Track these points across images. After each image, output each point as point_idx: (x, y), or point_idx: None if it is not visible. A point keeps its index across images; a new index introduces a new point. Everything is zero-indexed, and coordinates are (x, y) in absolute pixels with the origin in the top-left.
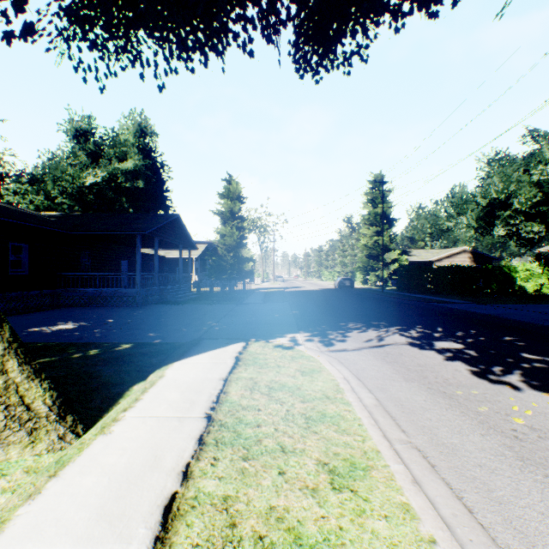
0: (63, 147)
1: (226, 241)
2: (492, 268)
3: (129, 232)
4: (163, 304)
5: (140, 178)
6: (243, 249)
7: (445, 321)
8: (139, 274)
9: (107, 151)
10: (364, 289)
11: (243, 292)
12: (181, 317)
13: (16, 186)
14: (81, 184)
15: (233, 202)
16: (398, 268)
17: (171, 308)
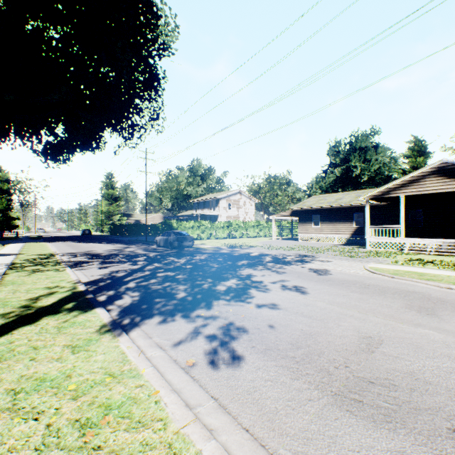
0: None
1: None
2: (152, 224)
3: None
4: None
5: None
6: (11, 212)
7: (96, 240)
8: None
9: None
10: (97, 235)
11: (12, 237)
12: None
13: None
14: None
15: (3, 183)
16: (111, 224)
17: None
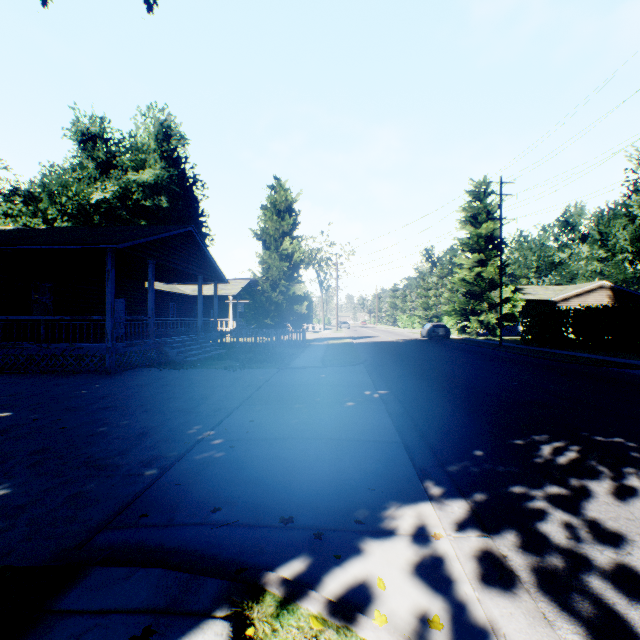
0: (71, 158)
1: (271, 272)
2: None
3: (90, 246)
4: (156, 369)
5: (162, 194)
6: (294, 283)
7: None
8: (110, 317)
9: (121, 160)
10: (468, 340)
11: (293, 344)
12: (151, 407)
13: (6, 206)
14: (85, 202)
15: (281, 217)
16: (523, 310)
17: (161, 377)
